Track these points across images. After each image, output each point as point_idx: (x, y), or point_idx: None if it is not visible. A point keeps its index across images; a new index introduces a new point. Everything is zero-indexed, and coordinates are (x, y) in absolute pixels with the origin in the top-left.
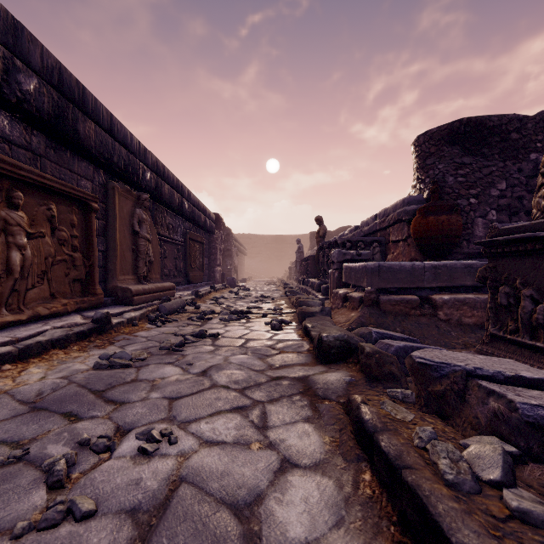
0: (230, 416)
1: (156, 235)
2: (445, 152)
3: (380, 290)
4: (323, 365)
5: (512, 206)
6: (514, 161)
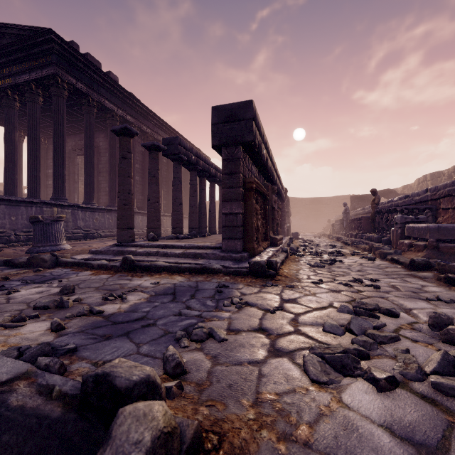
0: (390, 279)
1: None
2: None
3: (438, 240)
4: (416, 271)
5: None
6: None
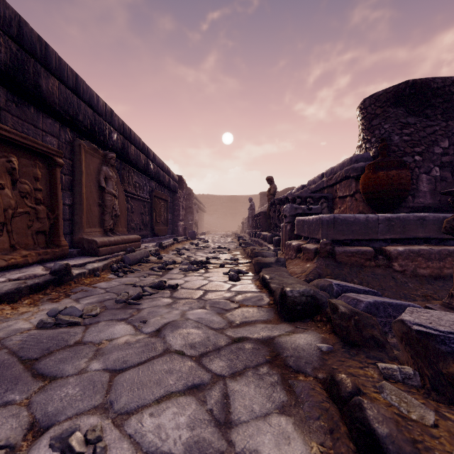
0: (183, 401)
1: (123, 191)
2: (391, 113)
3: (334, 241)
4: (288, 322)
5: None
6: None
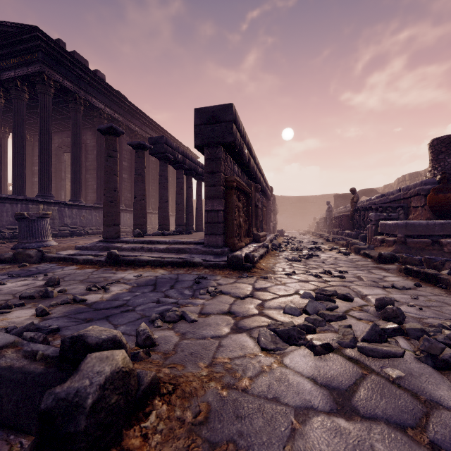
0: (358, 271)
1: None
2: None
3: (406, 236)
4: (382, 264)
5: None
6: None
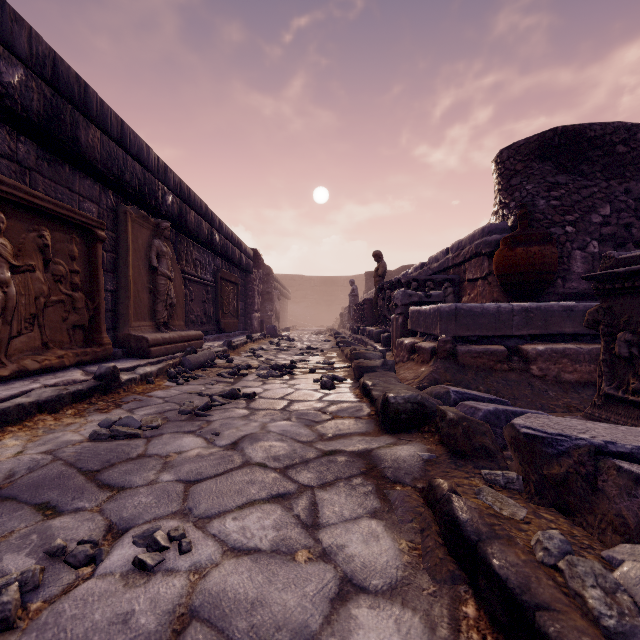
0: (267, 508)
1: (180, 272)
2: (535, 169)
3: (457, 338)
4: (390, 434)
5: (618, 235)
6: (620, 180)
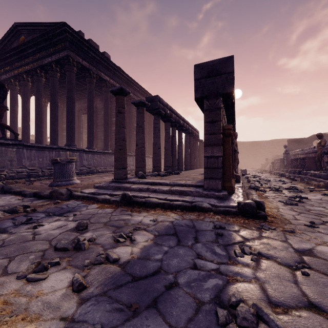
0: None
1: None
2: None
3: None
4: None
5: None
6: None
